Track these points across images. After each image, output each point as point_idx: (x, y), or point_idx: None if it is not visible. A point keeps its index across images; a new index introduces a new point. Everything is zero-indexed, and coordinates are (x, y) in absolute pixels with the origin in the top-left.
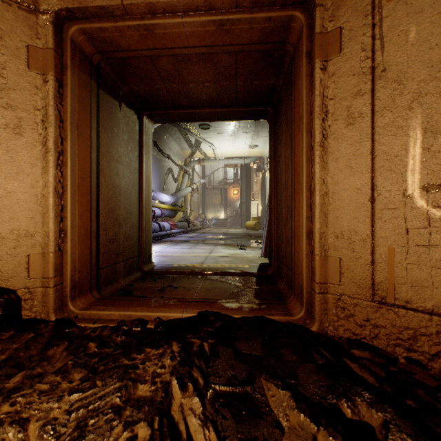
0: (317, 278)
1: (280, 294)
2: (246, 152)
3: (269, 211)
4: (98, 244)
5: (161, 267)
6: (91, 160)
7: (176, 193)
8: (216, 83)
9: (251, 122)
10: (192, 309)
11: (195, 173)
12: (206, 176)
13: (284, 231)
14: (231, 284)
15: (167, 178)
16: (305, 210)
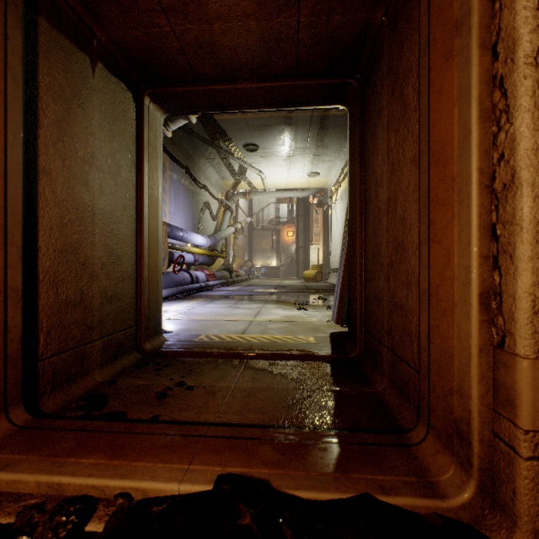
0: (525, 417)
1: (384, 407)
2: (304, 182)
3: (350, 253)
4: (35, 313)
5: (176, 342)
6: (6, 144)
7: (214, 235)
8: (263, 19)
9: (311, 141)
10: (205, 466)
11: (239, 209)
12: (253, 213)
13: (385, 287)
14: (288, 381)
15: (203, 215)
16: (478, 239)
